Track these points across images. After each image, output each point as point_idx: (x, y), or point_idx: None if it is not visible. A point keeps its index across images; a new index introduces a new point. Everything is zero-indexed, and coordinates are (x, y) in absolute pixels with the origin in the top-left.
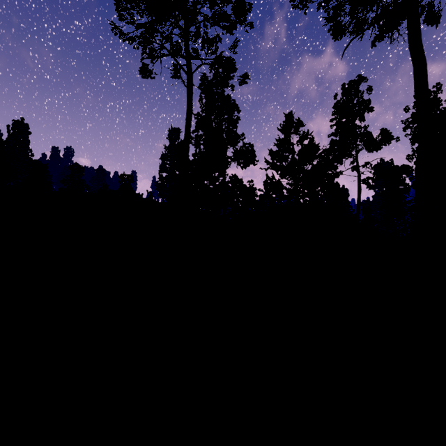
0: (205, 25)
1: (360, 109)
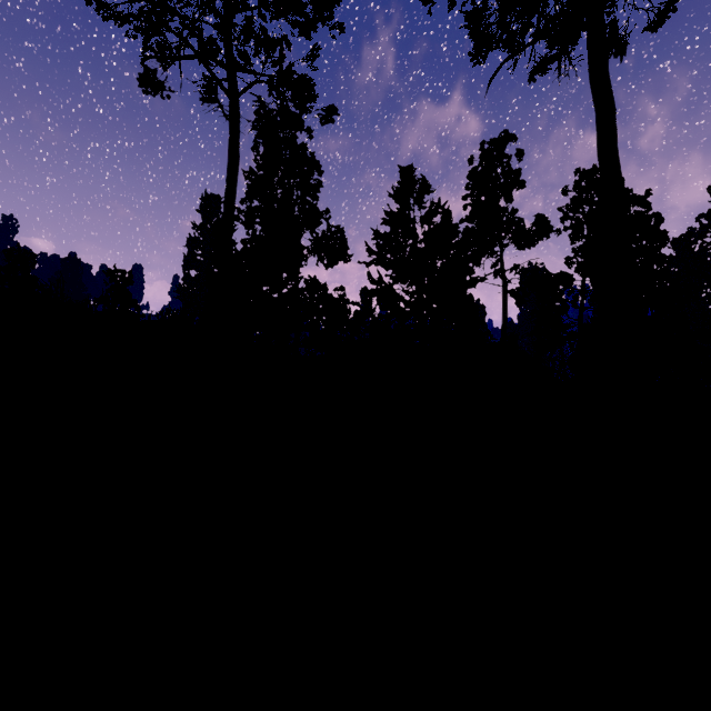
0: (263, 15)
1: (507, 182)
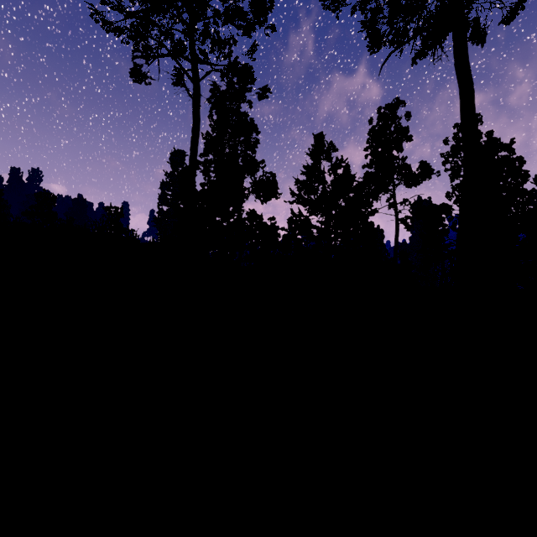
0: (216, 22)
1: (398, 137)
